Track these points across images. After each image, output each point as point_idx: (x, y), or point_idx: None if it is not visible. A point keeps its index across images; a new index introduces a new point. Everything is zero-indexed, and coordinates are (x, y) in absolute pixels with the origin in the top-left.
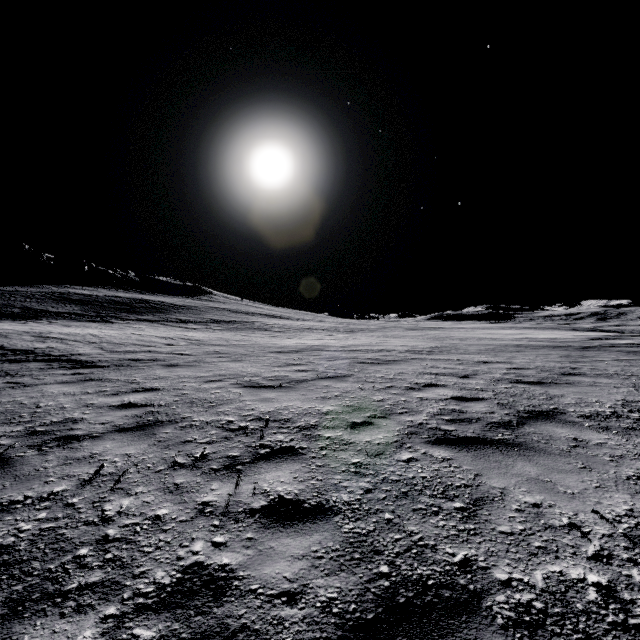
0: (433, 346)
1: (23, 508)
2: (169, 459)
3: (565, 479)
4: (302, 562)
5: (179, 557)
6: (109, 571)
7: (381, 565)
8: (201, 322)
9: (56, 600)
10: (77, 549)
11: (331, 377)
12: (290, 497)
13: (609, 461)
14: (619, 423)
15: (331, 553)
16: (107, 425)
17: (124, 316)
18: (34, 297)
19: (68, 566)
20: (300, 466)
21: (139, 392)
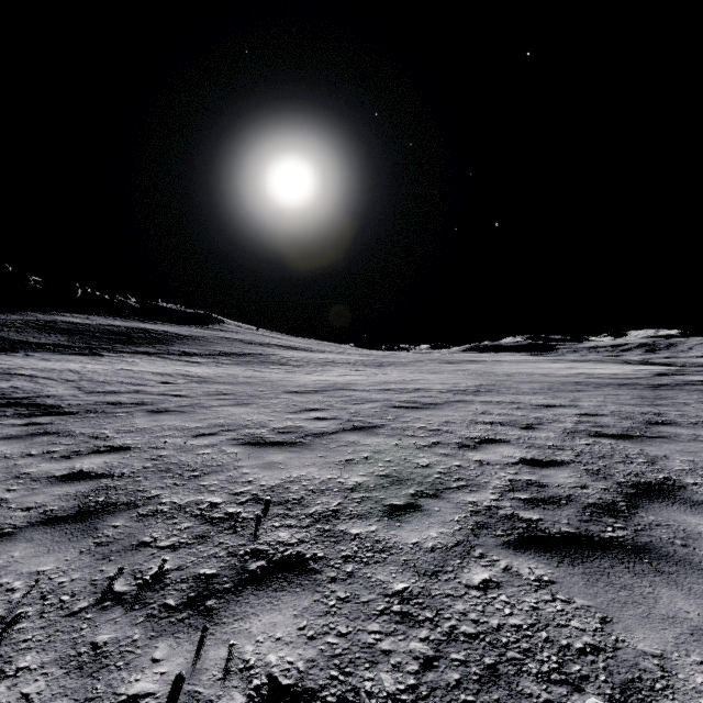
0: (478, 384)
1: None
2: (102, 584)
3: None
4: None
5: None
6: None
7: None
8: (208, 355)
9: None
10: None
11: (358, 428)
12: (289, 682)
13: None
14: None
15: None
16: (33, 512)
17: (118, 348)
18: (13, 326)
19: None
20: (311, 600)
21: (100, 453)
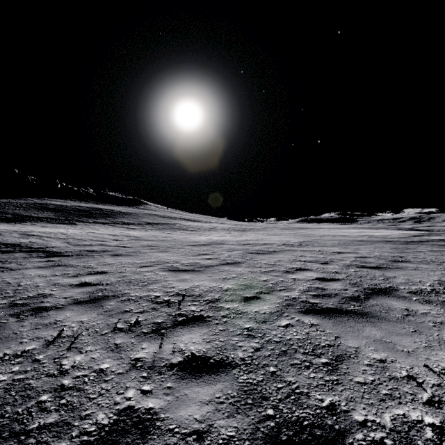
0: (301, 241)
1: (2, 363)
2: (112, 325)
3: (402, 340)
4: (208, 406)
5: (116, 402)
6: (62, 414)
7: (268, 409)
8: (139, 224)
9: (21, 438)
10: (39, 396)
11: (230, 263)
12: (200, 354)
13: (433, 326)
14: (437, 297)
15: (230, 399)
16: (68, 299)
17: (85, 220)
18: (22, 206)
19: (32, 410)
20: (207, 330)
21: (92, 274)
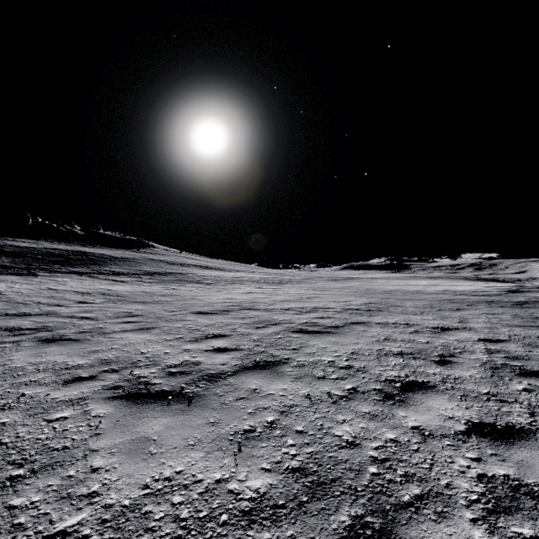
0: (367, 302)
1: None
2: None
3: None
4: None
5: None
6: None
7: None
8: (134, 274)
9: None
10: None
11: (261, 365)
12: None
13: None
14: None
15: None
16: None
17: (55, 268)
18: None
19: None
20: None
21: None
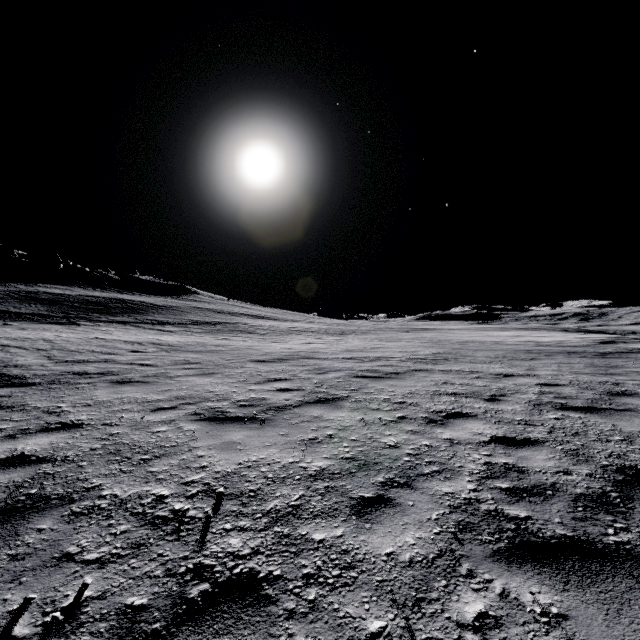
0: (435, 352)
1: None
2: None
3: None
4: None
5: None
6: None
7: None
8: (180, 324)
9: None
10: None
11: (322, 401)
12: None
13: None
14: None
15: None
16: None
17: (95, 317)
18: None
19: None
20: None
21: (49, 431)
